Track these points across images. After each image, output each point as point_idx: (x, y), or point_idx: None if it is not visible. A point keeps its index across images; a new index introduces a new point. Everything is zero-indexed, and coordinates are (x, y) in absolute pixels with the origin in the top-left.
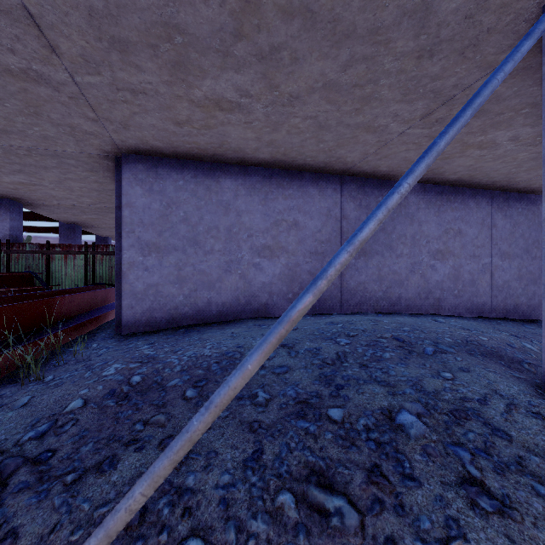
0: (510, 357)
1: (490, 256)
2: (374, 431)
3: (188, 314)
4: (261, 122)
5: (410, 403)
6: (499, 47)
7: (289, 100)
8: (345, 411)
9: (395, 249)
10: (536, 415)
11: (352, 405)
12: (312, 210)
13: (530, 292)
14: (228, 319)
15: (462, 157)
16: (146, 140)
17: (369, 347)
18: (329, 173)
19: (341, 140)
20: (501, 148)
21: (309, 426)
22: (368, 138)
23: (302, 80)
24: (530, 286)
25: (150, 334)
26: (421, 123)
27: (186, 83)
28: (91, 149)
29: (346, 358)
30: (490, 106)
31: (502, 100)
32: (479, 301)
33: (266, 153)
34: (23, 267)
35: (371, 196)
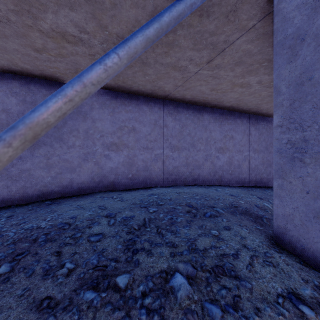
0: (256, 214)
1: (248, 151)
2: (149, 296)
3: (55, 190)
4: (101, 55)
5: (183, 264)
6: (249, 15)
7: (118, 40)
8: (131, 277)
9: (196, 146)
10: (269, 263)
11: (139, 270)
12: (144, 121)
13: (268, 171)
14: (86, 193)
15: (232, 92)
16: (15, 62)
17: (169, 213)
18: (156, 97)
19: (159, 75)
20: (252, 88)
21: (94, 298)
22: (176, 74)
23: (123, 24)
24: (268, 168)
25: (21, 206)
26: (207, 66)
27: (32, 15)
28: None
29: (149, 223)
30: (246, 58)
31: (252, 55)
32: (242, 177)
33: (111, 80)
34: None
35: (182, 113)
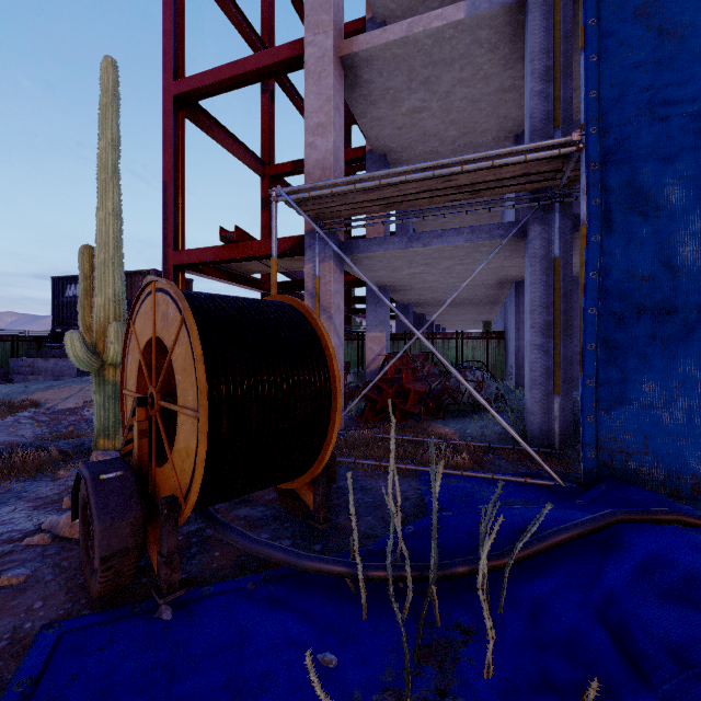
0: None
1: None
2: None
3: None
4: None
5: None
6: None
7: None
8: None
9: None
10: None
11: None
12: None
13: None
14: None
15: None
16: None
17: None
18: None
19: None
20: None
21: None
22: None
23: None
24: None
25: None
26: None
27: None
28: (503, 280)
29: None
30: None
31: None
32: None
33: None
34: (417, 349)
35: None
